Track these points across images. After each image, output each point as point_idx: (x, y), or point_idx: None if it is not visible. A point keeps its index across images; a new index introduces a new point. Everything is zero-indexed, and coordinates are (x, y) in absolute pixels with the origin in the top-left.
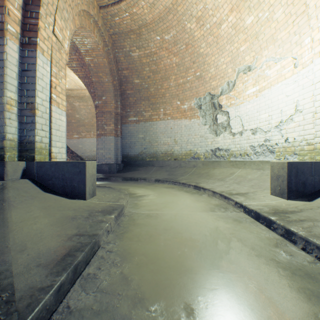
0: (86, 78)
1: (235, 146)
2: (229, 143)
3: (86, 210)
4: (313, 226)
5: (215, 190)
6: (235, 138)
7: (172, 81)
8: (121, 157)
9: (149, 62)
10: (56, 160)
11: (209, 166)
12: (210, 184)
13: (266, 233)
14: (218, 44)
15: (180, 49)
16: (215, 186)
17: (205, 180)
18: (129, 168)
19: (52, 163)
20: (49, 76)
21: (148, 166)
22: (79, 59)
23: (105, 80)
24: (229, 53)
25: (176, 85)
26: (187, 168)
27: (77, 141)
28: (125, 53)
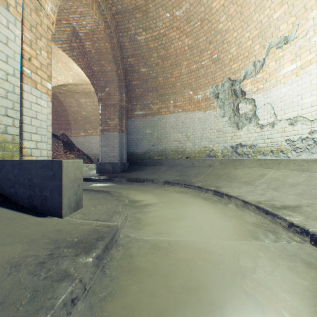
0: (89, 69)
1: (263, 141)
2: (256, 138)
3: (52, 240)
4: None
5: (246, 199)
6: (264, 131)
7: (184, 67)
8: (127, 155)
9: (157, 46)
10: (31, 158)
11: (229, 165)
12: (235, 189)
13: None
14: (243, 15)
15: (193, 27)
16: (243, 192)
17: (227, 183)
18: (135, 167)
19: (14, 162)
20: (20, 42)
21: (156, 165)
22: (80, 46)
23: (108, 68)
24: (257, 25)
25: (188, 72)
26: (202, 168)
27: (84, 139)
28: (130, 37)
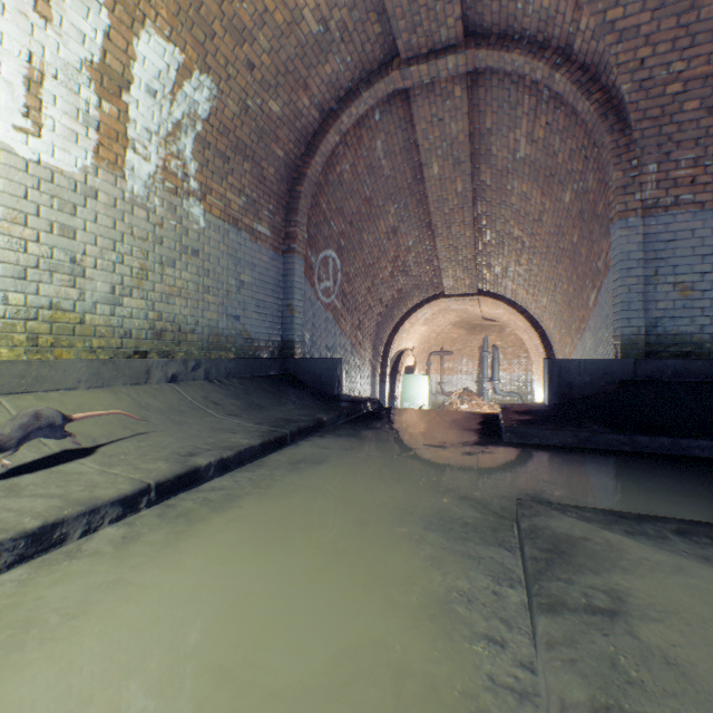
0: None
1: None
2: None
3: None
4: (7, 509)
5: None
6: None
7: None
8: None
9: None
10: None
11: None
12: None
13: (0, 587)
14: None
15: None
16: None
17: None
18: None
19: None
20: None
21: None
22: None
23: None
24: None
25: None
26: None
27: None
28: None
